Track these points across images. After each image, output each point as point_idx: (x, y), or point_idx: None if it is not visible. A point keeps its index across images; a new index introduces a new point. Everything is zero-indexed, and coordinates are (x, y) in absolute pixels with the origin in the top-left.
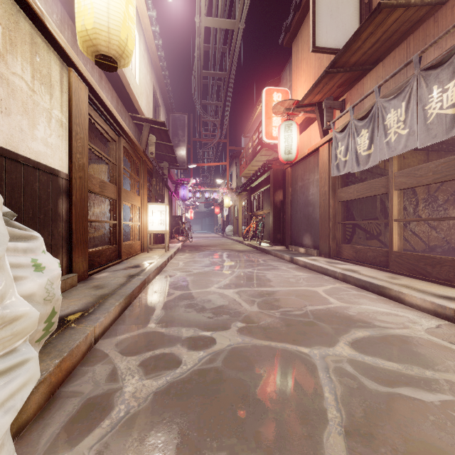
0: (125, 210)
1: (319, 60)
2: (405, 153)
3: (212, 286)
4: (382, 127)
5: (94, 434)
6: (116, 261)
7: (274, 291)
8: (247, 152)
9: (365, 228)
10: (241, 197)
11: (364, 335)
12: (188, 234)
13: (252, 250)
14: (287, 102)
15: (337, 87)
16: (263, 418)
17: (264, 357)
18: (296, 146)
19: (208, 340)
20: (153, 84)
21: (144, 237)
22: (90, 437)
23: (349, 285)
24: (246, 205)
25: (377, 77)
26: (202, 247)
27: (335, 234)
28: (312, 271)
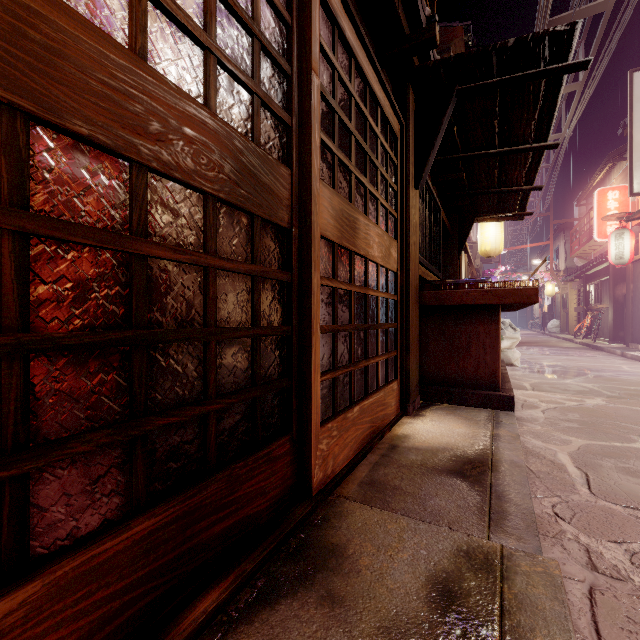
0: None
1: None
2: None
3: (541, 360)
4: None
5: (519, 371)
6: None
7: (586, 364)
8: (580, 229)
9: None
10: (572, 285)
11: (624, 373)
12: None
13: (582, 348)
14: (617, 215)
15: None
16: (564, 374)
17: (569, 371)
18: (628, 251)
19: (545, 368)
20: None
21: None
22: (518, 371)
23: None
24: (579, 295)
25: None
26: (519, 343)
27: None
28: (636, 361)
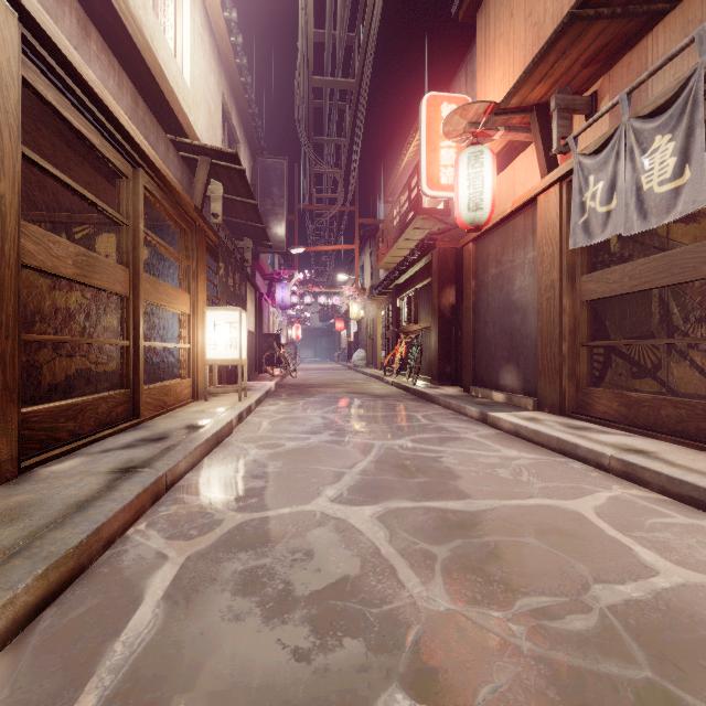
0: (164, 321)
1: (535, 27)
2: None
3: (320, 493)
4: None
5: None
6: (122, 425)
7: (473, 512)
8: (389, 226)
9: (629, 355)
10: (379, 303)
11: None
12: (288, 364)
13: (400, 394)
14: (474, 108)
15: (582, 64)
16: None
17: None
18: (490, 194)
19: None
20: (223, 97)
21: (200, 372)
22: None
23: (646, 491)
24: (388, 315)
25: (684, 25)
26: (312, 387)
27: (574, 367)
28: (535, 445)
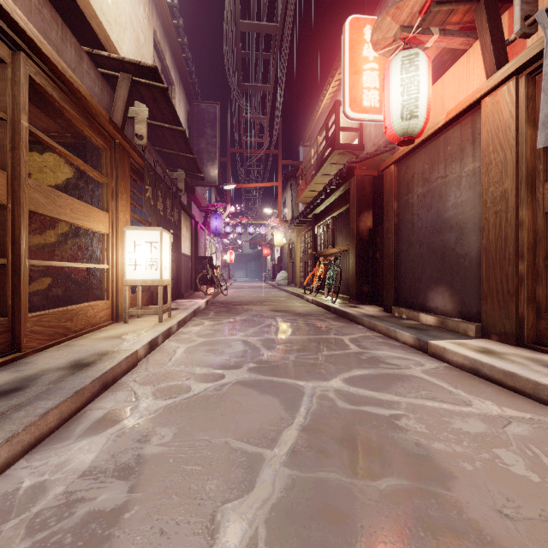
0: (84, 241)
1: None
2: None
3: (214, 534)
4: None
5: None
6: None
7: None
8: (307, 165)
9: None
10: (299, 232)
11: None
12: (220, 284)
13: (321, 313)
14: (409, 6)
15: None
16: None
17: None
18: (425, 101)
19: None
20: (155, 35)
21: (120, 293)
22: None
23: None
24: (306, 241)
25: None
26: (239, 305)
27: (533, 289)
28: (509, 391)
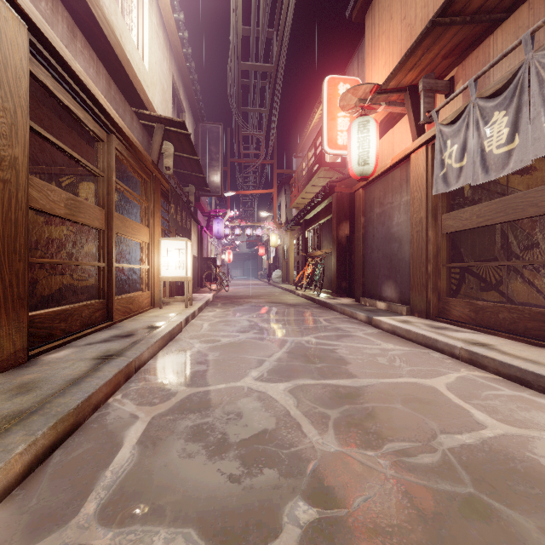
0: (129, 248)
1: (408, 27)
2: (538, 163)
3: (247, 374)
4: (539, 101)
5: None
6: (100, 326)
7: (358, 387)
8: (299, 175)
9: (479, 274)
10: (292, 234)
11: None
12: (222, 281)
13: (307, 304)
14: (362, 89)
15: (442, 57)
16: None
17: None
18: (374, 153)
19: None
20: (173, 78)
21: (156, 287)
22: None
23: (485, 373)
24: (298, 243)
25: (516, 30)
26: (240, 298)
27: (436, 282)
28: (406, 340)
